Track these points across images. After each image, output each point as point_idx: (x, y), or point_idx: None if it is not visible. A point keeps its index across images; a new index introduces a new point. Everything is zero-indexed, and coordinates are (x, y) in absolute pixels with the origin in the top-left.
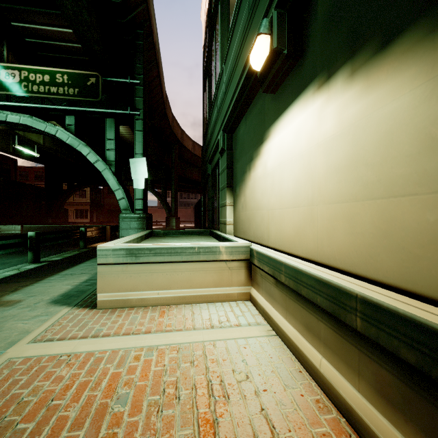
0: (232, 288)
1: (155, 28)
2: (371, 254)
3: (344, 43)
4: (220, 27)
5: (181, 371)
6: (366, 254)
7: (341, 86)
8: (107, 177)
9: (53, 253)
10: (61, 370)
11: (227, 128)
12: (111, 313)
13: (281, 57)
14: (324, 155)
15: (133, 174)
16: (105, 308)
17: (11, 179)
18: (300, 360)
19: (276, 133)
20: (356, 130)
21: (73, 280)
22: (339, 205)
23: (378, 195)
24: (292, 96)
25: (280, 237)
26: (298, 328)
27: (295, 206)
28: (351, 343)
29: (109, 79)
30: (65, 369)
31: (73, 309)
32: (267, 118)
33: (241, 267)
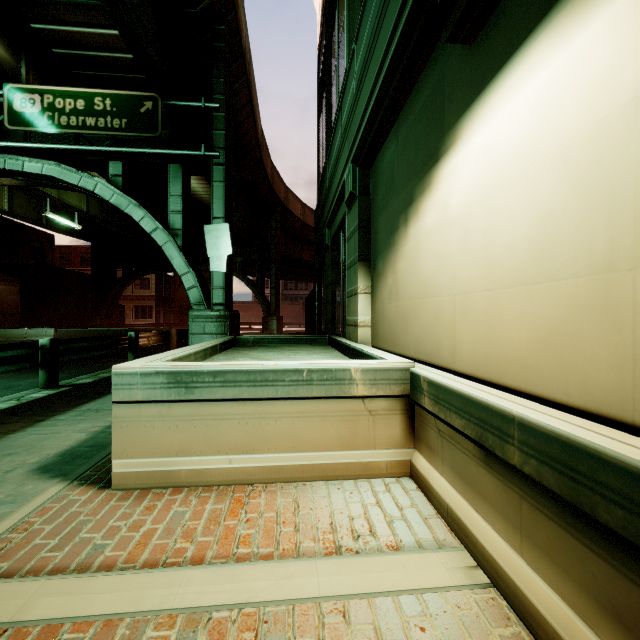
0: (375, 452)
1: (244, 26)
2: None
3: None
4: None
5: None
6: None
7: None
8: (171, 254)
9: (88, 371)
10: None
11: (361, 155)
12: (135, 502)
13: None
14: None
15: (209, 249)
16: (127, 489)
17: (47, 263)
18: None
19: (477, 126)
20: None
21: (95, 421)
22: None
23: None
24: (529, 19)
25: (487, 352)
26: (569, 597)
27: (541, 279)
28: None
29: (174, 103)
30: None
31: (68, 488)
32: (451, 104)
33: (393, 410)
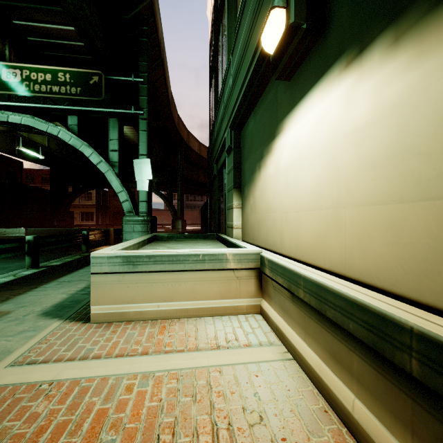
0: (240, 300)
1: (160, 25)
2: (426, 271)
3: (384, 4)
4: (227, 18)
5: (180, 409)
6: (418, 271)
7: (379, 59)
8: (110, 179)
9: (55, 257)
10: (38, 405)
11: (235, 124)
12: (105, 329)
13: (299, 34)
14: (354, 146)
15: (136, 175)
16: (99, 323)
17: (17, 182)
18: (325, 395)
19: (291, 125)
20: (402, 111)
21: (70, 288)
22: (377, 208)
23: (437, 194)
24: (311, 80)
25: (296, 244)
26: (320, 354)
27: (316, 208)
28: (400, 388)
29: (113, 78)
30: (43, 403)
31: (64, 323)
32: (281, 109)
33: (250, 276)
